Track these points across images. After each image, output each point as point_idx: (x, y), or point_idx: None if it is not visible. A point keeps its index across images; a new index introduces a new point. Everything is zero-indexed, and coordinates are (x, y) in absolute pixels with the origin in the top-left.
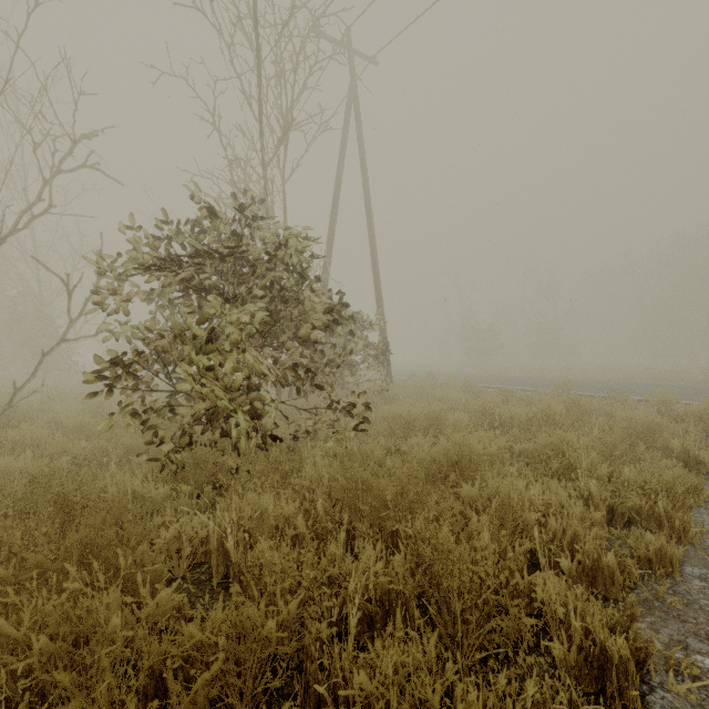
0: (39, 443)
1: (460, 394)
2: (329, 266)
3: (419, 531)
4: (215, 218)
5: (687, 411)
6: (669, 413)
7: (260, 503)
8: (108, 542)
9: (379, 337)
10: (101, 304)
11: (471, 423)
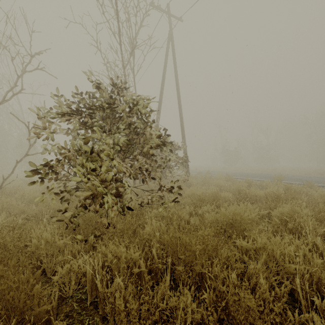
0: (11, 207)
1: (224, 182)
2: (159, 119)
3: (217, 274)
4: (98, 89)
5: None
6: None
7: (118, 251)
8: (11, 287)
9: (183, 153)
10: (37, 134)
11: (233, 198)
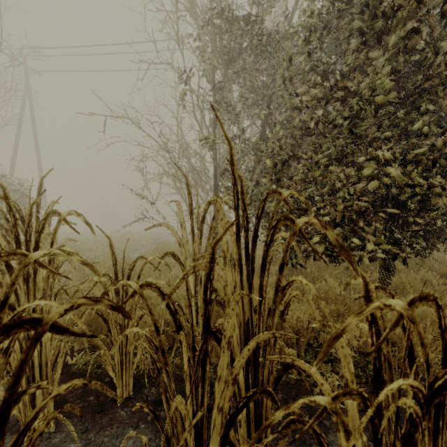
0: None
1: (88, 237)
2: (13, 176)
3: None
4: None
5: (154, 236)
6: (152, 238)
7: None
8: None
9: None
10: None
11: None
